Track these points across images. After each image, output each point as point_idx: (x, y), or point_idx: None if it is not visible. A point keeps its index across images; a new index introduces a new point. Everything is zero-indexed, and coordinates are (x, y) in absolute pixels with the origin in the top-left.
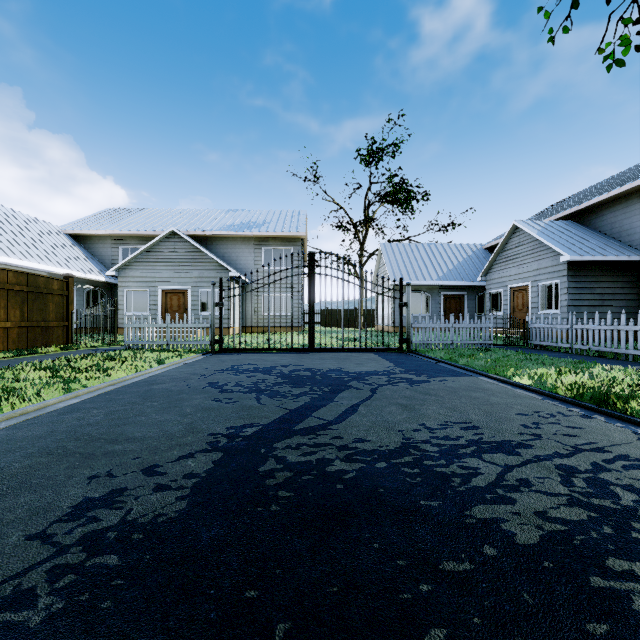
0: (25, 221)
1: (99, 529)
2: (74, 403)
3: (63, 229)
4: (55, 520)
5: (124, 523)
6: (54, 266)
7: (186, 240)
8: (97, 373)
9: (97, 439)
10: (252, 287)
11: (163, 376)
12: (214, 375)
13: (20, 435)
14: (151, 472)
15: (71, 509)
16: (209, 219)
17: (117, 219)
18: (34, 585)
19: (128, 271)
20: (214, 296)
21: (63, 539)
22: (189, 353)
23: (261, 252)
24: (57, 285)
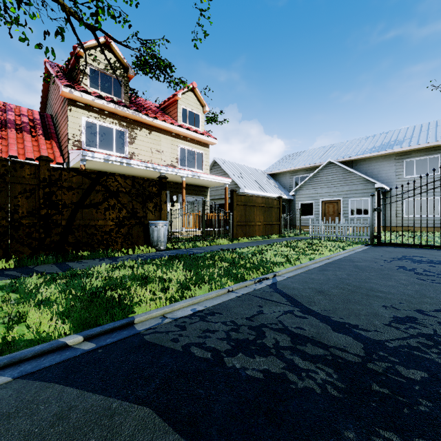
0: (252, 171)
1: (424, 333)
2: (319, 266)
3: (266, 172)
4: (389, 321)
5: (439, 335)
6: (266, 192)
7: (339, 166)
8: (315, 251)
9: (360, 287)
10: (393, 194)
11: (353, 257)
12: (394, 261)
13: (314, 277)
14: (423, 313)
15: (392, 318)
16: (352, 147)
17: (291, 160)
18: (417, 346)
19: (301, 191)
20: (372, 204)
21: (407, 331)
22: (354, 244)
23: (402, 164)
24: (275, 202)
